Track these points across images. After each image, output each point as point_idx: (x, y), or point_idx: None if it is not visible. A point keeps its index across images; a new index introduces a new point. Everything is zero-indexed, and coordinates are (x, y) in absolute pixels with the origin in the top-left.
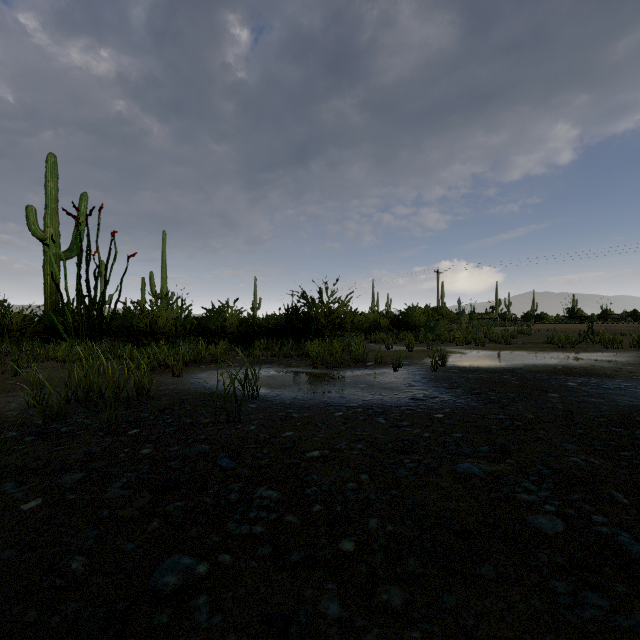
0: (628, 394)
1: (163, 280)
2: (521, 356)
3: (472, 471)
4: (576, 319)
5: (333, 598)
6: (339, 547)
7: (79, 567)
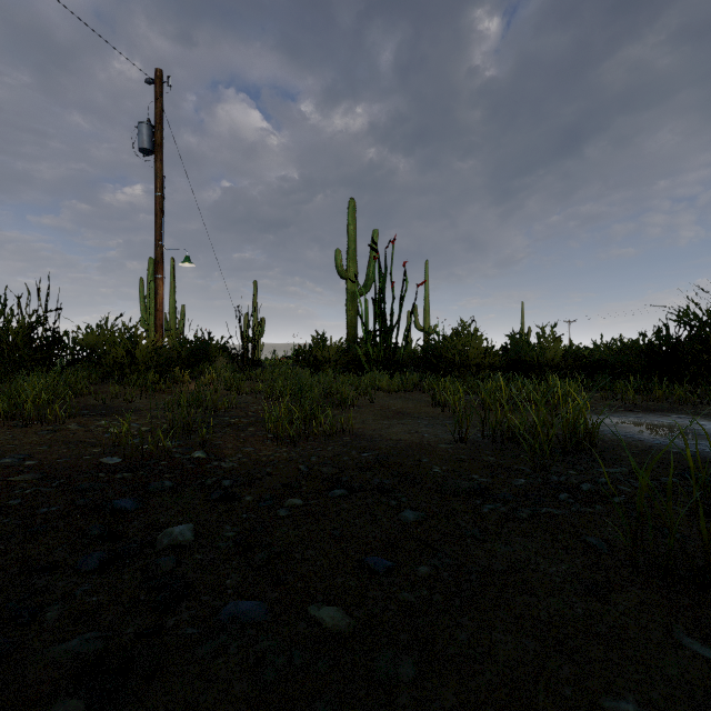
0: None
1: (426, 312)
2: None
3: None
4: None
5: None
6: None
7: None
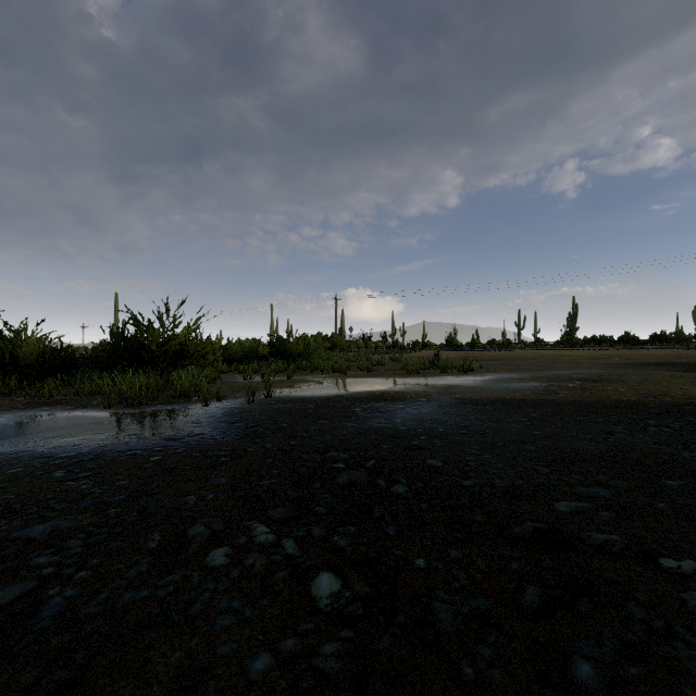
0: (389, 416)
1: None
2: (365, 383)
3: (28, 534)
4: (451, 347)
5: None
6: None
7: None
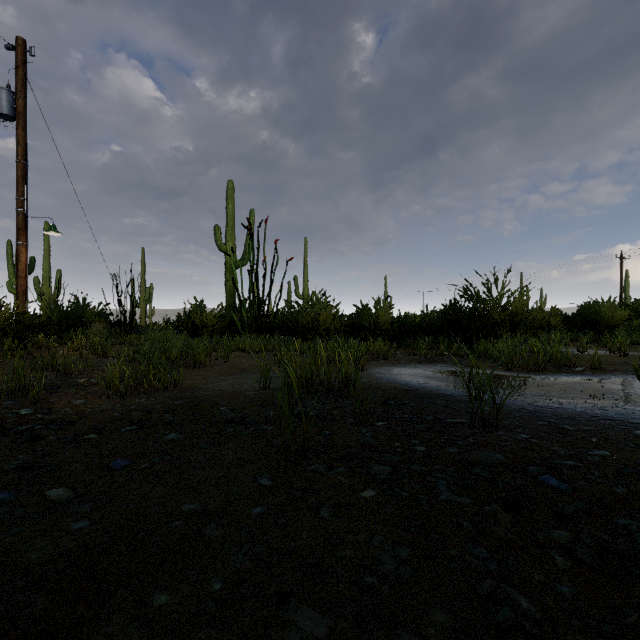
0: None
1: (305, 283)
2: None
3: None
4: None
5: None
6: None
7: (529, 607)
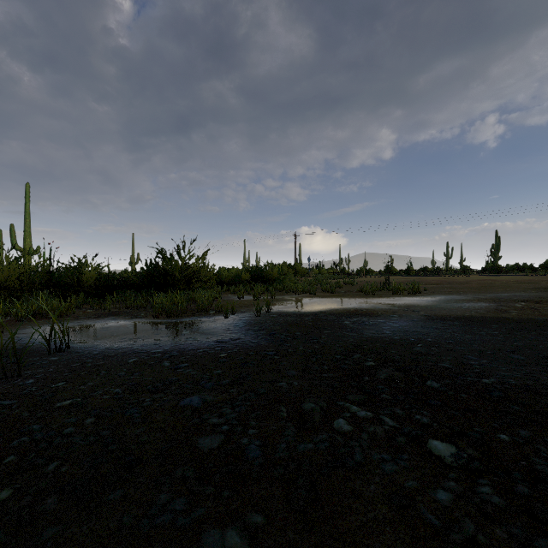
0: (376, 328)
1: (26, 233)
2: (335, 302)
3: (191, 403)
4: (390, 273)
5: None
6: None
7: None
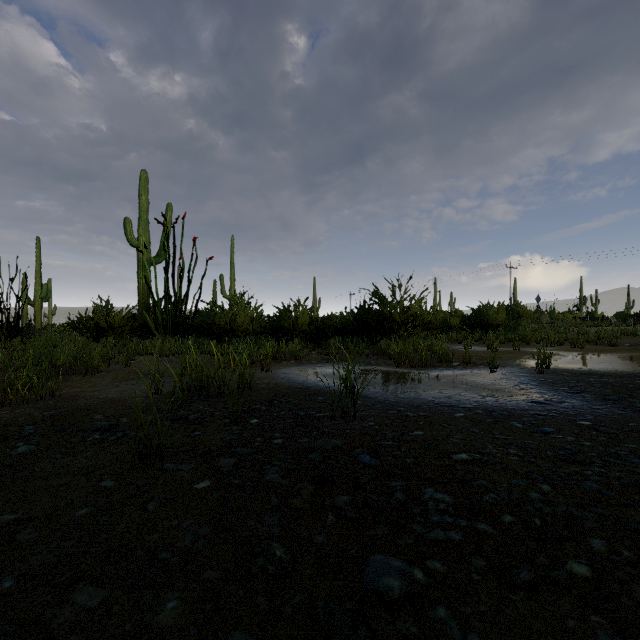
0: None
1: (232, 282)
2: (639, 359)
3: None
4: None
5: (612, 635)
6: (568, 569)
7: (282, 555)
